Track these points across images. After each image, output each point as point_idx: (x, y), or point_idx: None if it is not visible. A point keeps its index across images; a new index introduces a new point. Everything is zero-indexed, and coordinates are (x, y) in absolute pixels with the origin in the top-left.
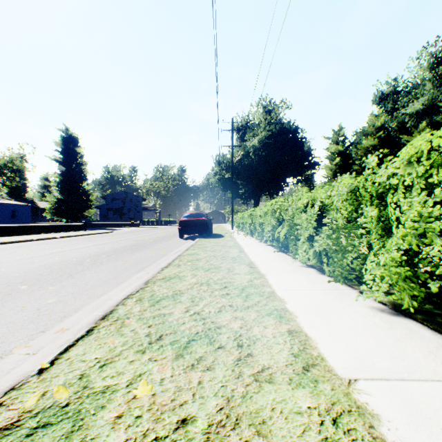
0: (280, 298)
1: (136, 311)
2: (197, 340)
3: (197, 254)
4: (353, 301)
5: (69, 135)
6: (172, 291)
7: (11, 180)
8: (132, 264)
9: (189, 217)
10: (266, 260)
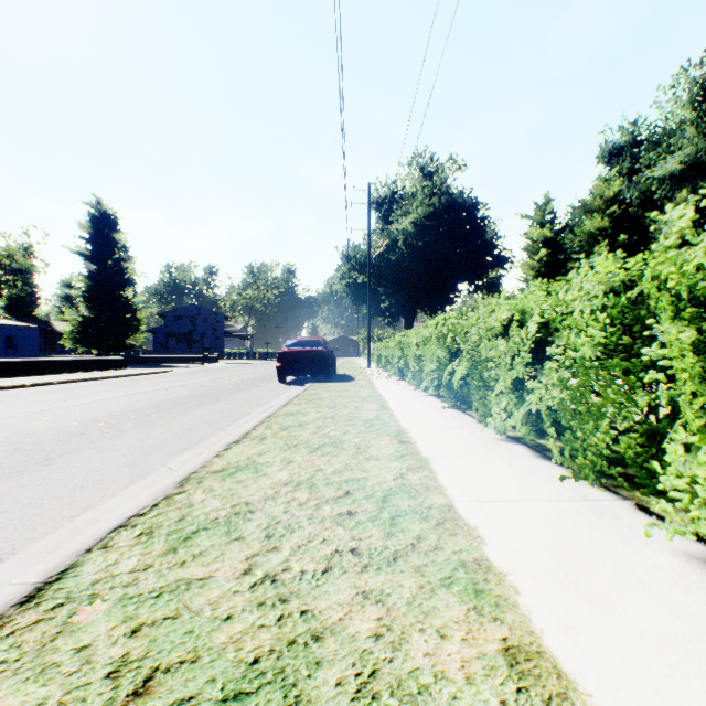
0: (468, 526)
1: (123, 572)
2: (249, 696)
3: (303, 413)
4: (636, 535)
5: (102, 213)
6: (230, 504)
7: (8, 286)
8: (179, 433)
9: (295, 346)
10: (430, 425)
